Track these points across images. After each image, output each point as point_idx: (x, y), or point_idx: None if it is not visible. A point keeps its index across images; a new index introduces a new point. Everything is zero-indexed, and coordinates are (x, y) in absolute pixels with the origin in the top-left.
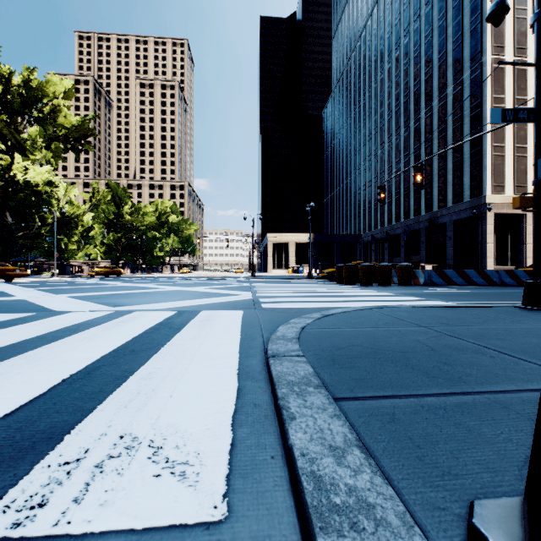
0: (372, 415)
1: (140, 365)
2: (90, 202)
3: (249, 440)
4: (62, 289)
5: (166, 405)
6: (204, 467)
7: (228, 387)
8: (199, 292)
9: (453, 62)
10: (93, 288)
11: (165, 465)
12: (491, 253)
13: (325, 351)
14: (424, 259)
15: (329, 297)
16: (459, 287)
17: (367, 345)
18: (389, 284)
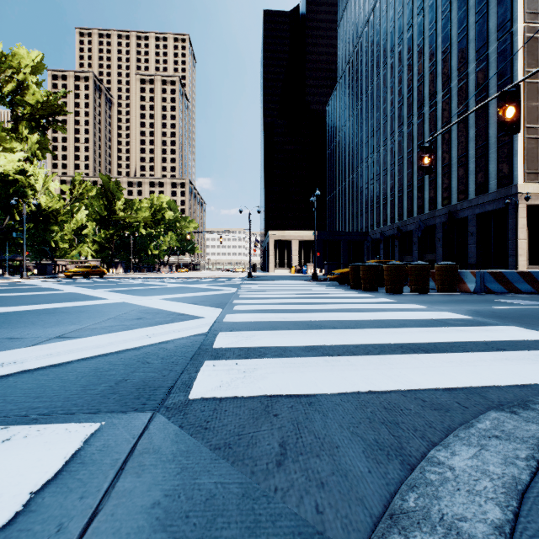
0: None
1: None
2: (70, 194)
3: None
4: None
5: None
6: None
7: None
8: (139, 310)
9: (476, 35)
10: (5, 298)
11: None
12: (523, 250)
13: None
14: (441, 258)
15: (359, 330)
16: (536, 297)
17: None
18: (426, 291)
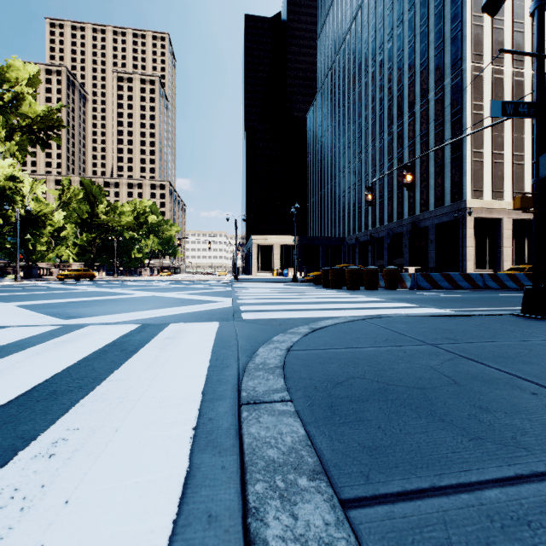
0: None
1: (50, 423)
2: (60, 200)
3: None
4: (17, 295)
5: (48, 531)
6: None
7: (171, 473)
8: (174, 299)
9: (435, 68)
10: (54, 294)
11: None
12: (471, 256)
13: (318, 389)
14: (407, 262)
15: (316, 304)
16: (446, 291)
17: (371, 376)
18: (376, 288)
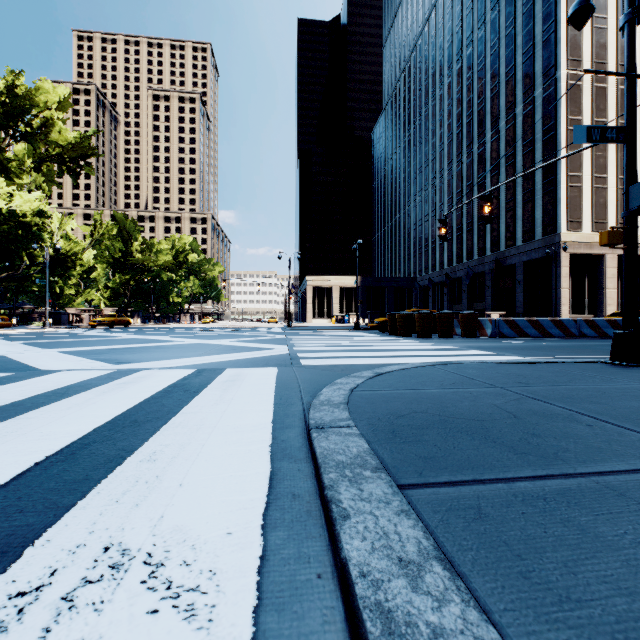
0: (451, 509)
1: (143, 441)
2: (91, 237)
3: (286, 550)
4: (54, 342)
5: (174, 498)
6: (221, 596)
7: (258, 471)
8: (224, 346)
9: (523, 77)
10: (93, 341)
11: (165, 593)
12: (566, 299)
13: (381, 419)
14: (490, 307)
15: (381, 352)
16: (532, 339)
17: (433, 411)
18: (451, 336)
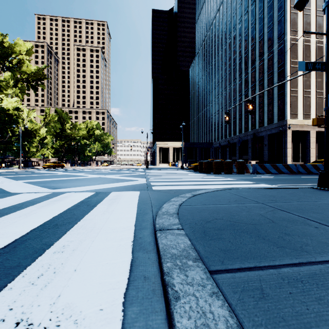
0: (244, 290)
1: (58, 238)
2: (44, 121)
3: (138, 323)
4: (22, 177)
5: (69, 281)
6: None
7: (124, 259)
8: (112, 179)
9: (267, 39)
10: (43, 176)
11: None
12: (290, 154)
13: (197, 224)
14: (250, 158)
15: (195, 182)
16: (273, 175)
17: (226, 218)
18: (231, 173)
